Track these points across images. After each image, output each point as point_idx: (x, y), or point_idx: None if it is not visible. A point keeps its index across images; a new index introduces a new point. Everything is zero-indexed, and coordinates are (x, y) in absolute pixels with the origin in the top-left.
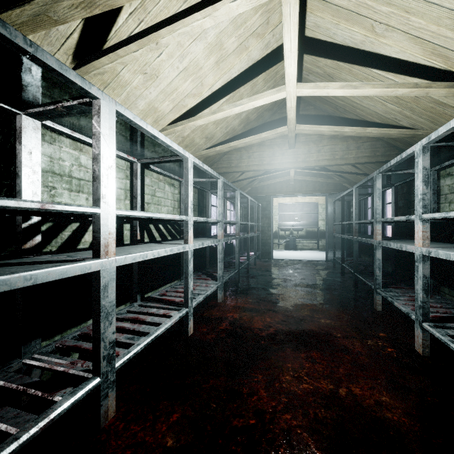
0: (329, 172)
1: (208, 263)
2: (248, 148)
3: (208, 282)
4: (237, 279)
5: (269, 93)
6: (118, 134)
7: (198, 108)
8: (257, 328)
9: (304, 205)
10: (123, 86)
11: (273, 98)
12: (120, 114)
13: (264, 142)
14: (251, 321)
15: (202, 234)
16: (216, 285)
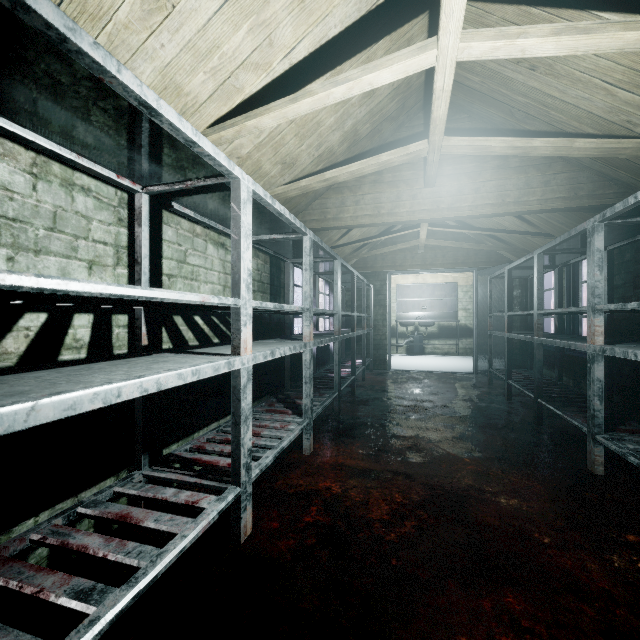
0: (485, 232)
1: (289, 381)
2: (355, 188)
3: (285, 419)
4: (337, 407)
5: (404, 55)
6: (66, 105)
7: (266, 97)
8: (380, 521)
9: (436, 287)
10: (95, 18)
11: (410, 66)
12: (17, 0)
13: (383, 177)
14: (366, 502)
15: (278, 332)
16: (300, 426)
